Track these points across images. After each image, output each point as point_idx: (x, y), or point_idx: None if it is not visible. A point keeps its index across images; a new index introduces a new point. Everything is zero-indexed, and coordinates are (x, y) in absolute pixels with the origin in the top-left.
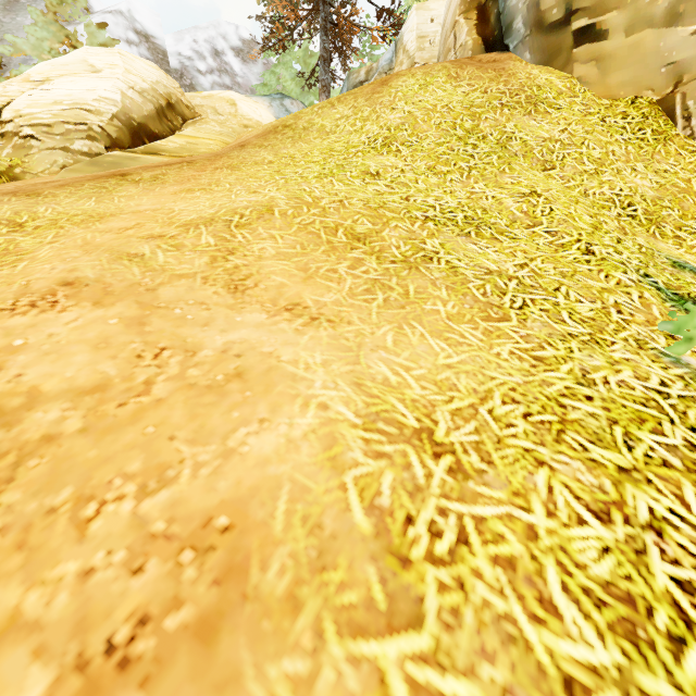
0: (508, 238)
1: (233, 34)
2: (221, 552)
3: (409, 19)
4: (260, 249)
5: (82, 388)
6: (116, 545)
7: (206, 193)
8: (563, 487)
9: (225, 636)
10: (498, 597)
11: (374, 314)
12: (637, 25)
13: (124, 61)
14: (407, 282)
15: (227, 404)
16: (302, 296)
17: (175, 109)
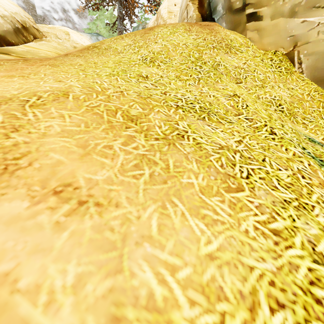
0: (227, 122)
1: (74, 2)
2: None
3: (164, 2)
4: (46, 127)
5: None
6: None
7: (22, 78)
8: None
9: None
10: None
11: (141, 192)
12: (276, 15)
13: None
14: (167, 156)
15: None
16: (76, 174)
17: (28, 31)
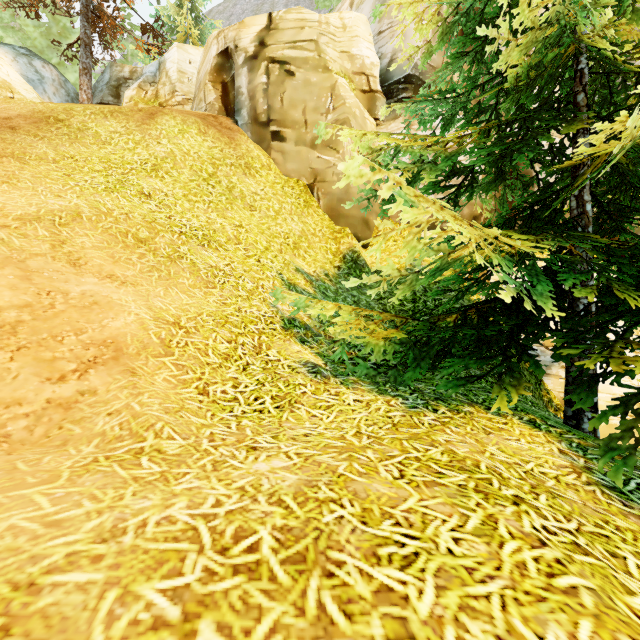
0: (224, 250)
1: None
2: (113, 347)
3: (171, 51)
4: (82, 242)
5: (19, 305)
6: (77, 345)
7: (13, 188)
8: (220, 337)
9: (121, 359)
10: (195, 353)
11: (154, 282)
12: (300, 142)
13: None
14: (170, 268)
15: (96, 312)
16: (115, 271)
17: None
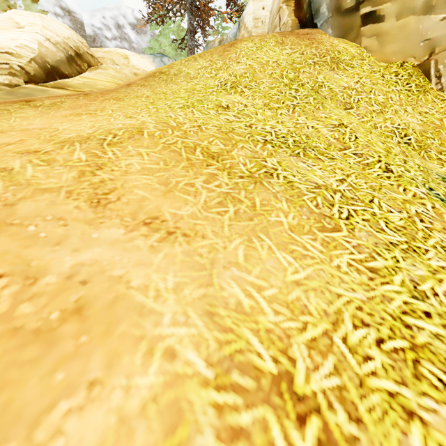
0: (327, 158)
1: (130, 14)
2: None
3: (248, 6)
4: (127, 165)
5: None
6: None
7: (90, 116)
8: None
9: None
10: None
11: (226, 227)
12: (404, 13)
13: (43, 21)
14: (253, 195)
15: (53, 358)
16: (161, 209)
17: (82, 58)
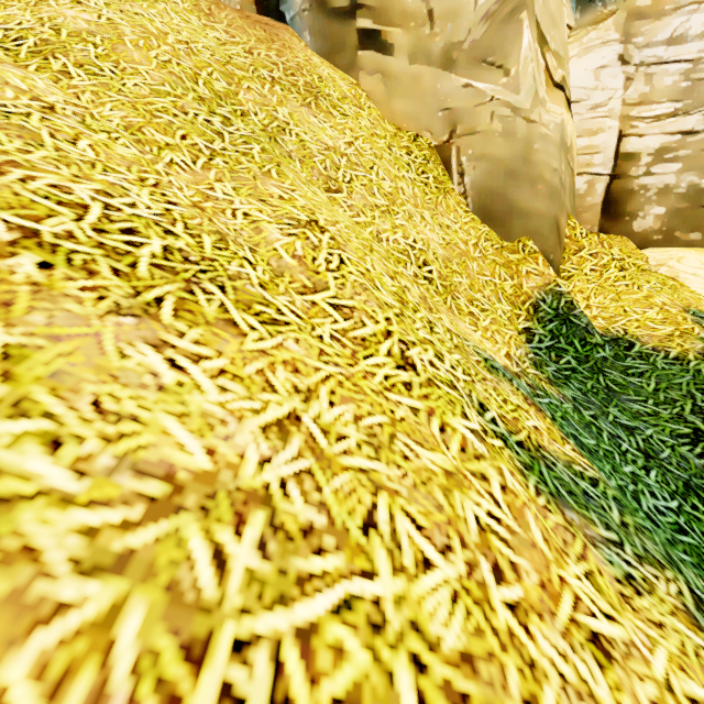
0: (260, 322)
1: None
2: None
3: None
4: None
5: None
6: None
7: None
8: None
9: None
10: None
11: None
12: (418, 55)
13: None
14: None
15: None
16: None
17: None
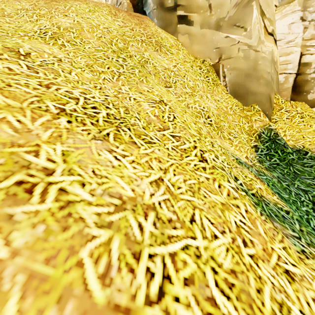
0: (145, 142)
1: None
2: None
3: None
4: None
5: None
6: None
7: None
8: None
9: None
10: None
11: None
12: (204, 24)
13: None
14: None
15: None
16: None
17: None
